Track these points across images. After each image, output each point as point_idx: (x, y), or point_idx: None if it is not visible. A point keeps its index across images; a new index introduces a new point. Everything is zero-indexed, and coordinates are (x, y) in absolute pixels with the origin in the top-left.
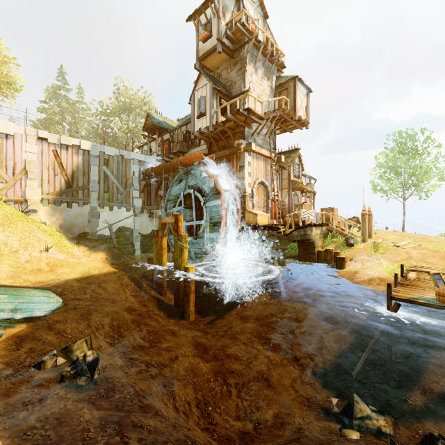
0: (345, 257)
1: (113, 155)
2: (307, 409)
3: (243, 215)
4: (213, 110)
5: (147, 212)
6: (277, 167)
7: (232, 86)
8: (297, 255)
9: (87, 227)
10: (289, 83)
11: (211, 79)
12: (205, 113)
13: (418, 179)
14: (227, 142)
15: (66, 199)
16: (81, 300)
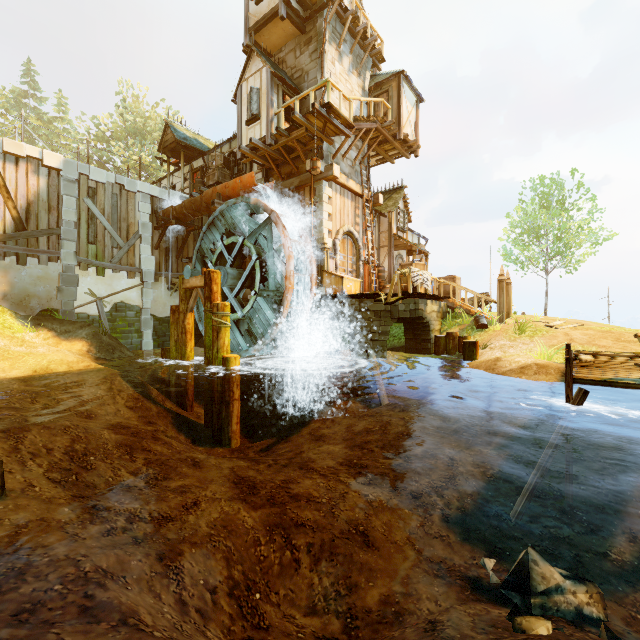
0: (477, 342)
1: (105, 182)
2: (441, 583)
3: (319, 281)
4: (273, 110)
5: (164, 281)
6: (372, 212)
7: (303, 78)
8: (403, 346)
9: (55, 299)
10: (390, 83)
11: (268, 61)
12: (259, 116)
13: (565, 243)
14: (295, 166)
15: (15, 249)
16: (15, 409)
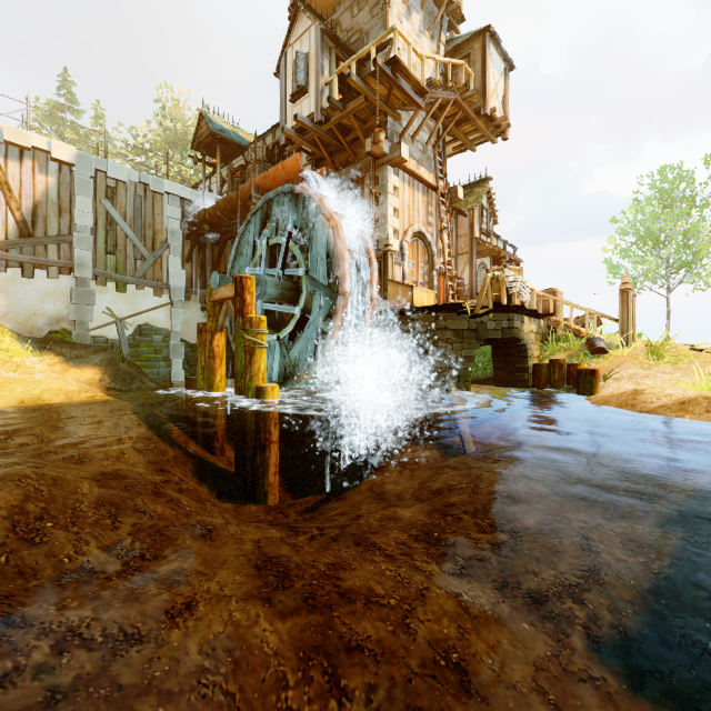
0: (597, 370)
1: (126, 181)
2: None
3: (383, 293)
4: (323, 78)
5: (197, 300)
6: (448, 209)
7: (362, 41)
8: (490, 377)
9: (67, 319)
10: (472, 45)
11: (318, 18)
12: (307, 87)
13: (695, 252)
14: (352, 151)
15: (18, 258)
16: None
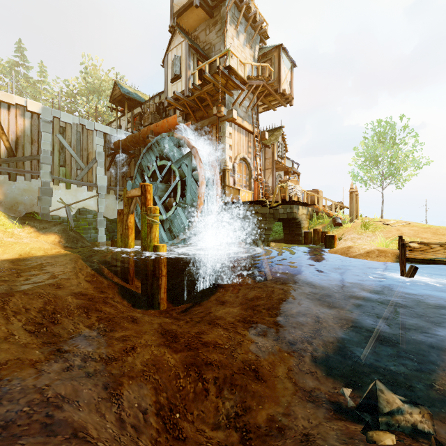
0: (335, 235)
1: (71, 123)
2: (312, 406)
3: (223, 192)
4: (190, 71)
5: (113, 193)
6: (260, 144)
7: (211, 49)
8: (282, 238)
9: (36, 205)
10: (273, 53)
11: (186, 37)
12: (180, 75)
13: (396, 167)
14: (206, 111)
15: (7, 169)
16: (4, 281)
